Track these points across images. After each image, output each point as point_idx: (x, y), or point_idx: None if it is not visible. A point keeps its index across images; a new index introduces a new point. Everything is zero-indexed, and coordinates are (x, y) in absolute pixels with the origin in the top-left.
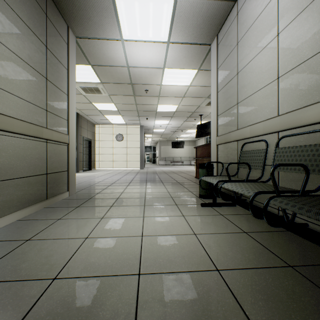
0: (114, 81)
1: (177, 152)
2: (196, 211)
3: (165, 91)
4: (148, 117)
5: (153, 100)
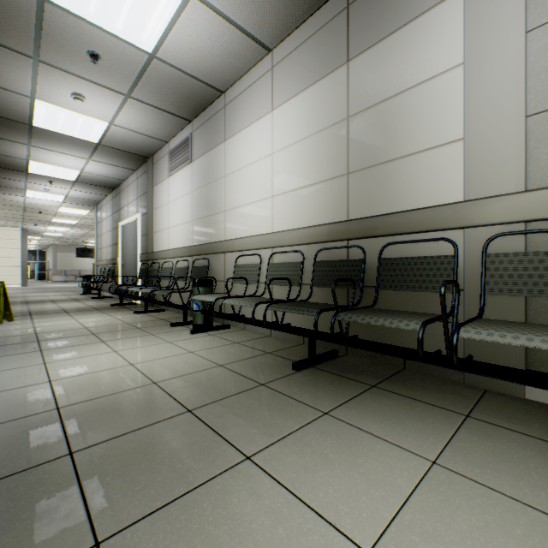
0: (5, 204)
1: (88, 262)
2: (76, 296)
3: (62, 214)
4: (39, 224)
5: (48, 216)
